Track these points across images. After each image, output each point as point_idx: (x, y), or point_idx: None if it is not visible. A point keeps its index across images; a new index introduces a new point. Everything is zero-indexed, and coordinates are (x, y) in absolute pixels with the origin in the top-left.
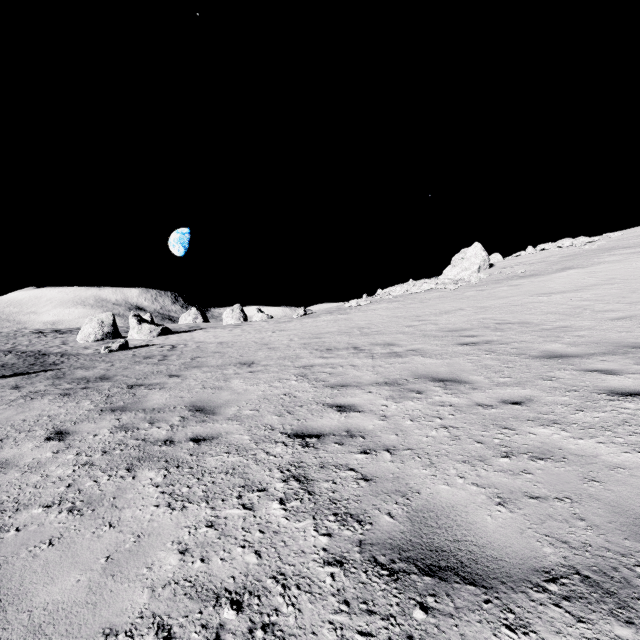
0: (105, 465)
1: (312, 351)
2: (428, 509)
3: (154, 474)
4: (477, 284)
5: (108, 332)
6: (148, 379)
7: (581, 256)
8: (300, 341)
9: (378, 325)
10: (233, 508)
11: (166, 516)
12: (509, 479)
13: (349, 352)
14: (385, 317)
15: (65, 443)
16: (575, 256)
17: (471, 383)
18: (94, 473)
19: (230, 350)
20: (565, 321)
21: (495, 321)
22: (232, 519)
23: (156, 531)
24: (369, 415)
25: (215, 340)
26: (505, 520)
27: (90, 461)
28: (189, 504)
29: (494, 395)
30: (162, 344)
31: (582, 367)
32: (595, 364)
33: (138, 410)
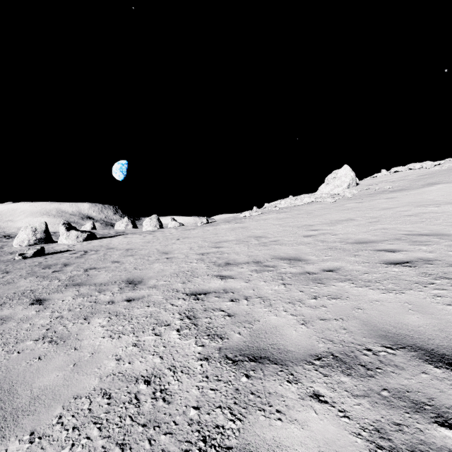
0: None
1: (209, 265)
2: None
3: None
4: (352, 197)
5: (40, 238)
6: (1, 307)
7: (437, 174)
8: (199, 250)
9: (274, 234)
10: None
11: None
12: None
13: (251, 269)
14: (278, 226)
15: None
16: (431, 175)
17: None
18: None
19: (130, 259)
20: None
21: (402, 232)
22: None
23: None
24: None
25: (125, 246)
26: None
27: None
28: None
29: None
30: (78, 250)
31: None
32: None
33: None
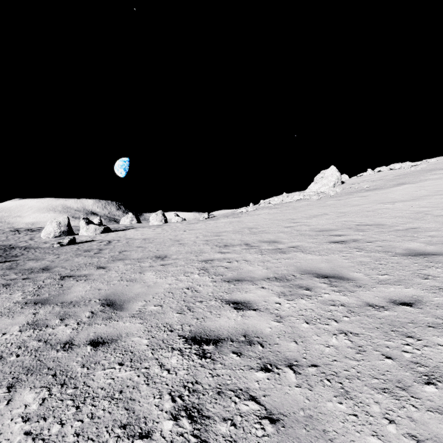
0: None
1: (213, 247)
2: None
3: (32, 397)
4: (334, 195)
5: (64, 231)
6: (79, 270)
7: (410, 175)
8: (204, 238)
9: (263, 226)
10: None
11: None
12: None
13: (242, 248)
14: (268, 220)
15: None
16: (405, 175)
17: (354, 280)
18: None
19: (150, 245)
20: (413, 223)
21: (355, 223)
22: None
23: None
24: (264, 314)
25: (141, 237)
26: None
27: None
28: None
29: (380, 294)
30: (102, 240)
31: None
32: None
33: (57, 303)
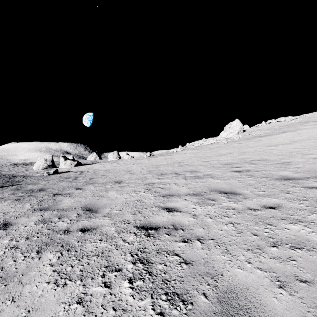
0: (24, 248)
1: (153, 175)
2: (231, 290)
3: (52, 256)
4: (238, 140)
5: (49, 164)
6: (64, 190)
7: (290, 126)
8: (147, 169)
9: (187, 161)
10: (97, 286)
11: (52, 292)
12: (281, 265)
13: (173, 176)
14: (191, 157)
15: (6, 231)
16: (287, 126)
17: (243, 194)
18: (16, 254)
19: (110, 174)
20: (288, 159)
21: (250, 159)
22: (95, 296)
23: (42, 306)
24: (185, 214)
25: (103, 169)
26: (288, 303)
27: (16, 245)
28: (69, 281)
29: (257, 202)
30: (76, 171)
31: (305, 185)
32: (312, 183)
33: (54, 209)
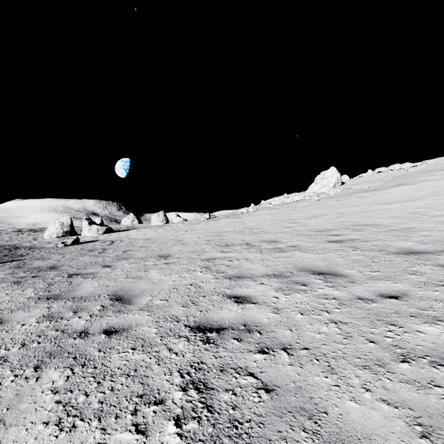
0: (17, 361)
1: (214, 246)
2: (342, 442)
3: (58, 375)
4: (334, 196)
5: (67, 231)
6: (86, 269)
7: (409, 176)
8: (205, 238)
9: (263, 226)
10: (125, 431)
11: (50, 441)
12: (420, 394)
13: (243, 247)
14: (268, 220)
15: None
16: (404, 176)
17: (347, 276)
18: (2, 372)
19: (153, 245)
20: (408, 223)
21: (353, 223)
22: None
23: None
24: (263, 307)
25: (143, 237)
26: None
27: (5, 356)
28: (80, 422)
29: (370, 288)
30: (105, 240)
31: (438, 262)
32: None
33: (68, 298)
